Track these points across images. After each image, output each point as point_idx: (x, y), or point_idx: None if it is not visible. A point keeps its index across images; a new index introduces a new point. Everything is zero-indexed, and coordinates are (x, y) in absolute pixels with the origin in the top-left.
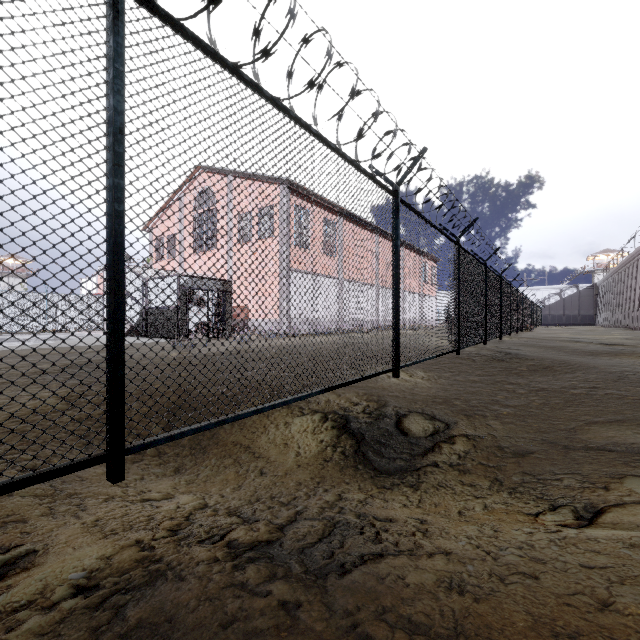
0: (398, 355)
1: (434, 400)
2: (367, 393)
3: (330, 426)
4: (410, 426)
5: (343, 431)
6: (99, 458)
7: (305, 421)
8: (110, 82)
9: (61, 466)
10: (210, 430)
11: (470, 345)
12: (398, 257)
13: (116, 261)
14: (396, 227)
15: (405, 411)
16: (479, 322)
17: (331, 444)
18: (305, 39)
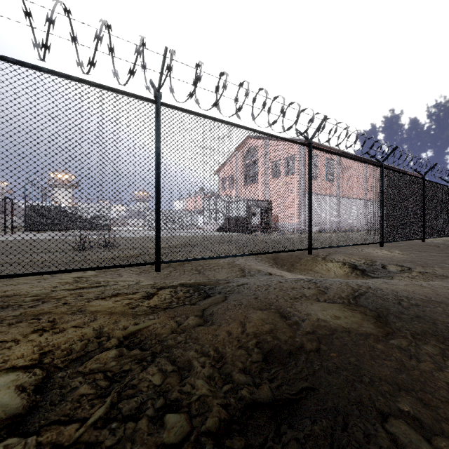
0: (382, 236)
1: (404, 262)
2: (364, 257)
3: (347, 267)
4: (389, 269)
5: (354, 269)
6: (308, 249)
7: (334, 265)
8: (309, 169)
9: (304, 248)
10: (292, 266)
11: (434, 237)
12: (382, 194)
13: (311, 207)
14: (381, 180)
15: (386, 264)
16: (444, 223)
17: (350, 272)
18: (346, 128)
